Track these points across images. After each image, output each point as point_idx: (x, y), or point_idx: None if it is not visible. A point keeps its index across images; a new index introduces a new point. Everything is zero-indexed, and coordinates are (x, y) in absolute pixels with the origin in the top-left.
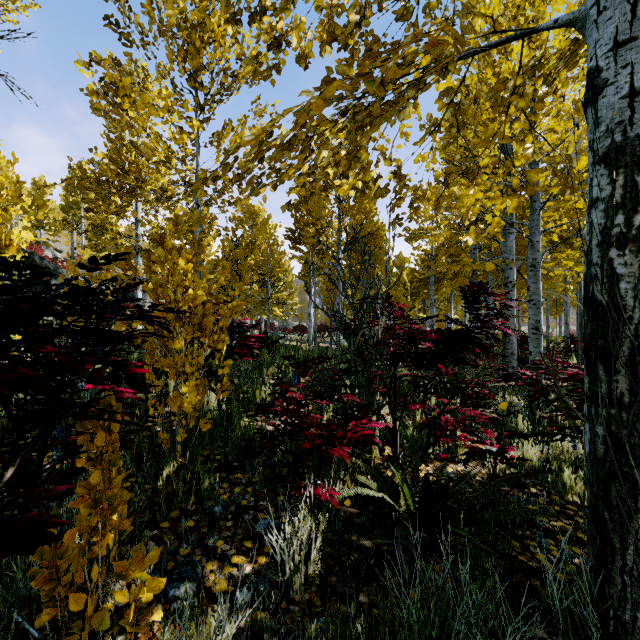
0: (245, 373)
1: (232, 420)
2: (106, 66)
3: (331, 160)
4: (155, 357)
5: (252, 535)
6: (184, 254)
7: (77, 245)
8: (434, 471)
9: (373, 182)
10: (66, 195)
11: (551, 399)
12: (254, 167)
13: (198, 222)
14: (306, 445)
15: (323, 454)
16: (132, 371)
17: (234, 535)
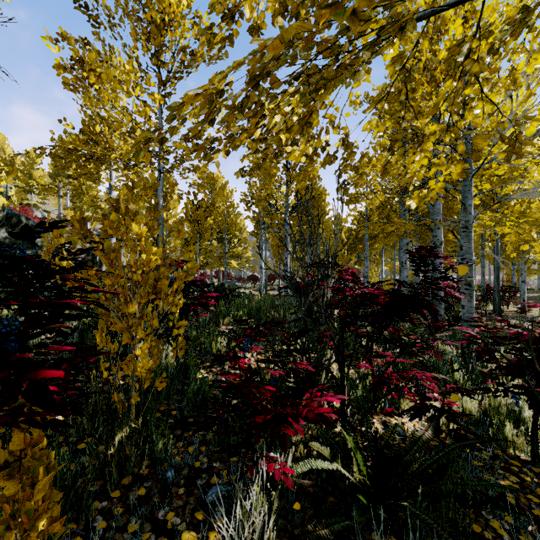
0: (203, 323)
1: (188, 375)
2: (72, 42)
3: (283, 126)
4: (110, 319)
5: (204, 505)
6: (138, 219)
7: (63, 207)
8: (385, 433)
9: (321, 149)
10: (53, 164)
11: (494, 358)
12: (205, 130)
13: (154, 187)
14: (259, 419)
15: (277, 433)
16: (39, 376)
17: (185, 505)
